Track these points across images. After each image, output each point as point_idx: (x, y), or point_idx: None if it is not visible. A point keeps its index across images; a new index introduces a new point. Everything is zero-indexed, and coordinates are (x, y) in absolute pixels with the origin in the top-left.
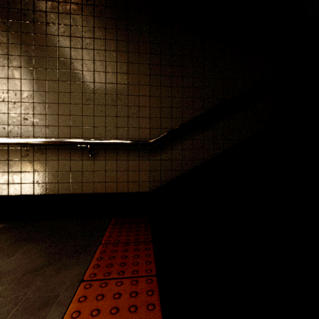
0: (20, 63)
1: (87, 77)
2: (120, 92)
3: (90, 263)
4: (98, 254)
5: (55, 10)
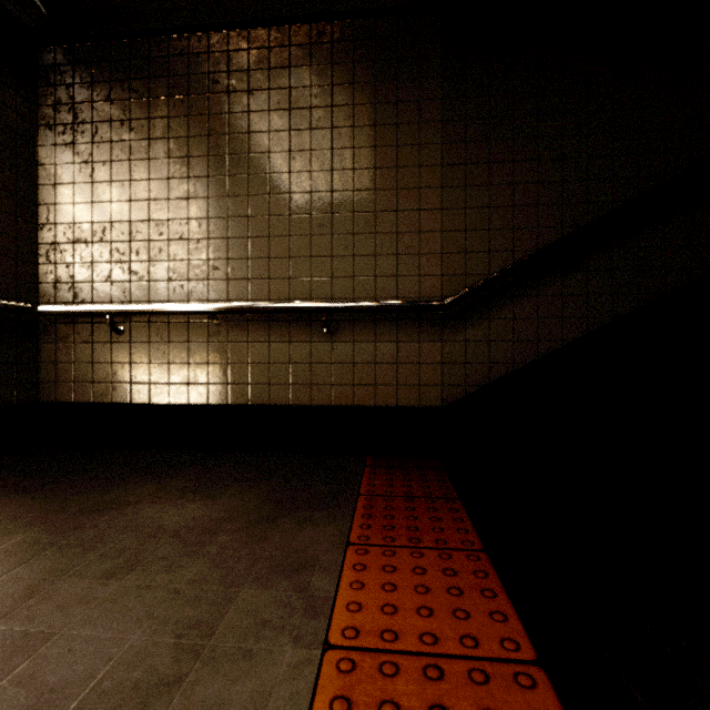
0: (206, 169)
1: (319, 183)
2: (381, 207)
3: (353, 521)
4: (362, 509)
5: (263, 64)
